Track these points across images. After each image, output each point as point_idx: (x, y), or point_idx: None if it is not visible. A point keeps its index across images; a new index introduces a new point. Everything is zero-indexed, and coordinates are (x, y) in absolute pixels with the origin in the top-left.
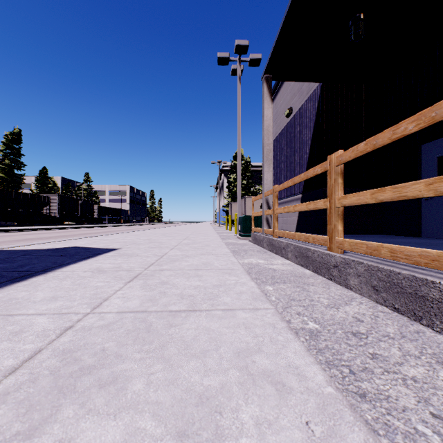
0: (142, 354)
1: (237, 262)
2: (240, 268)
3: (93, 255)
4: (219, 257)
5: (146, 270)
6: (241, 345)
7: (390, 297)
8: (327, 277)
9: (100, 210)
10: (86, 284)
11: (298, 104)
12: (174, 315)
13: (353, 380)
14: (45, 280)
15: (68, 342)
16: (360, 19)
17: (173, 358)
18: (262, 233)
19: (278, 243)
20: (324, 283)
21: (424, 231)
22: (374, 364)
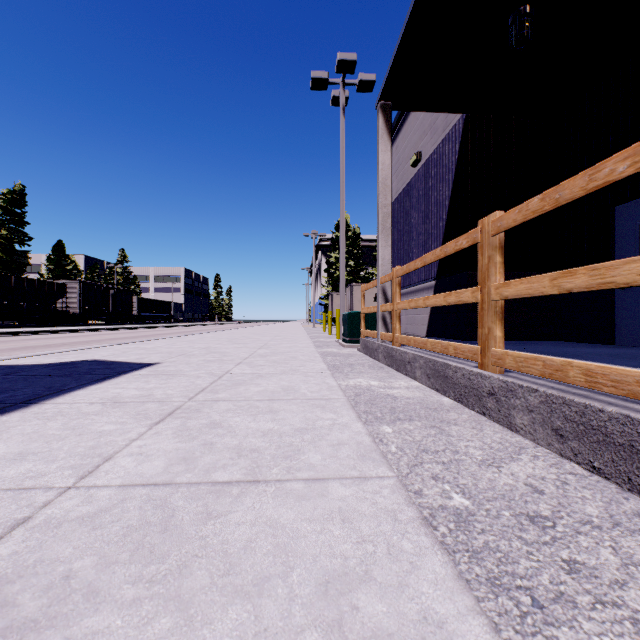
0: (140, 589)
1: (337, 387)
2: (341, 397)
3: (115, 375)
4: (309, 378)
5: (190, 401)
6: (333, 564)
7: (584, 449)
8: (478, 411)
9: (140, 304)
10: (86, 427)
11: (430, 146)
12: (218, 493)
13: (541, 622)
14: (20, 420)
15: (7, 557)
16: (525, 14)
17: (197, 598)
18: (377, 339)
19: (401, 354)
20: (474, 420)
21: (620, 336)
22: (574, 585)
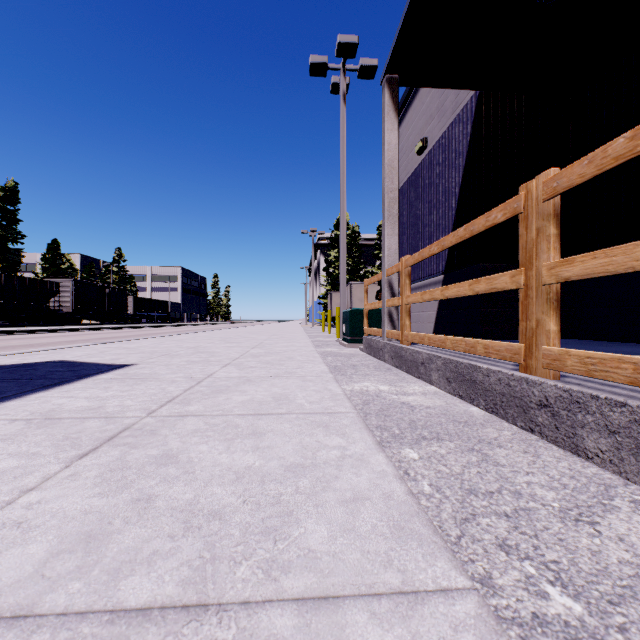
0: None
1: (342, 395)
2: (349, 409)
3: (73, 379)
4: (307, 383)
5: (149, 416)
6: None
7: None
8: (522, 426)
9: (136, 303)
10: None
11: (438, 131)
12: None
13: None
14: None
15: None
16: None
17: None
18: (382, 337)
19: (412, 354)
20: (522, 440)
21: None
22: None
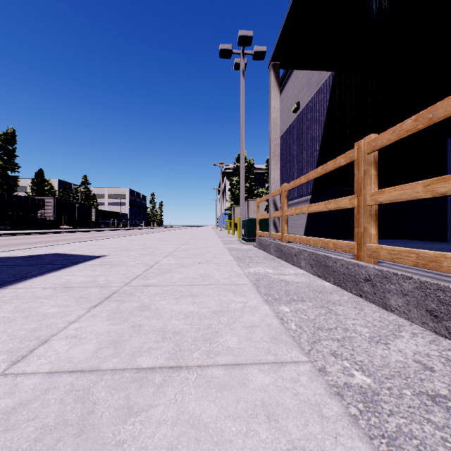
0: None
1: (243, 274)
2: (247, 282)
3: (70, 265)
4: (220, 267)
5: (126, 286)
6: None
7: None
8: (355, 293)
9: (98, 214)
10: (34, 310)
11: (307, 97)
12: (141, 382)
13: None
14: None
15: None
16: None
17: None
18: (269, 238)
19: (288, 249)
20: (354, 301)
21: (450, 235)
22: None
